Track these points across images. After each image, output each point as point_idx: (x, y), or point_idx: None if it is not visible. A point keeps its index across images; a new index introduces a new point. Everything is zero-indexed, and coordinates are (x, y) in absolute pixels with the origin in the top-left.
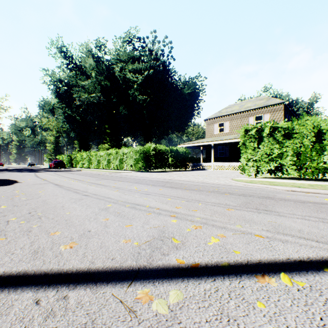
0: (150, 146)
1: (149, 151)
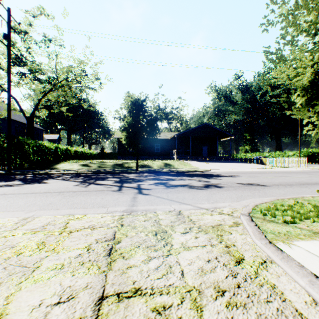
0: (307, 151)
1: (307, 154)
